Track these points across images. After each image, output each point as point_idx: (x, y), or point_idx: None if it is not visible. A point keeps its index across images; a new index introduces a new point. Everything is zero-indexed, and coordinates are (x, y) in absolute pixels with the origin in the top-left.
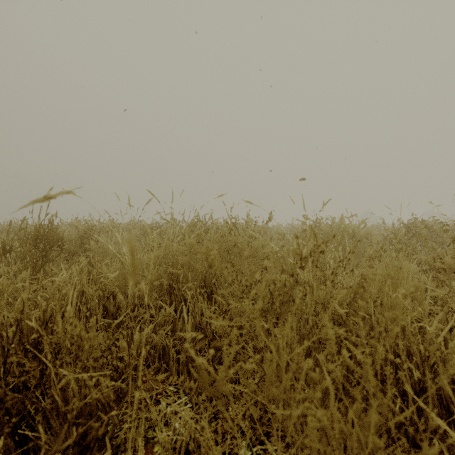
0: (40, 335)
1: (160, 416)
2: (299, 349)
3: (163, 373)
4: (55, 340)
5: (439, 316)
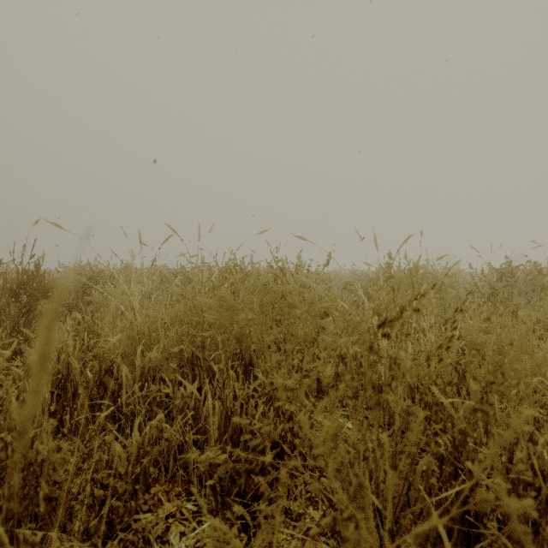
0: None
1: None
2: (419, 528)
3: (179, 481)
4: None
5: None
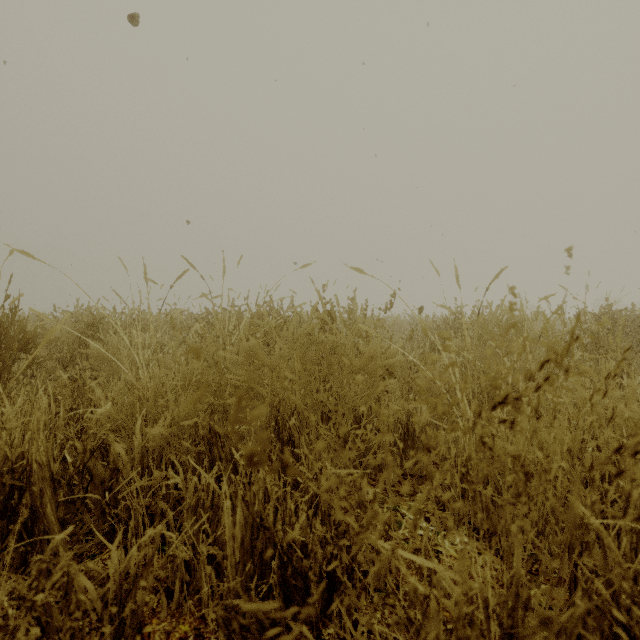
0: None
1: None
2: None
3: (186, 615)
4: None
5: None
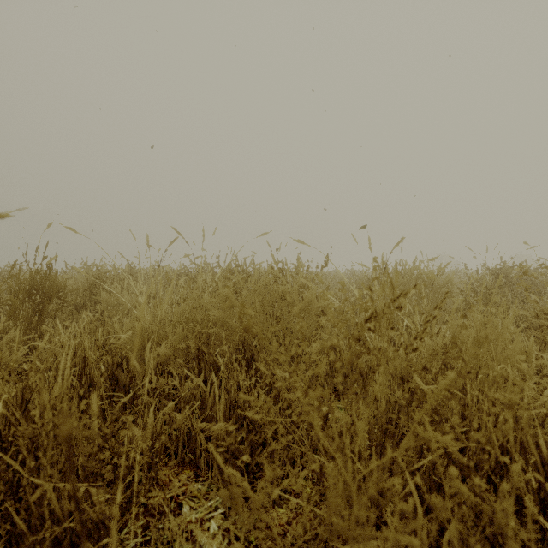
0: (17, 421)
1: (180, 529)
2: (379, 461)
3: (187, 464)
4: (29, 432)
5: (547, 389)
